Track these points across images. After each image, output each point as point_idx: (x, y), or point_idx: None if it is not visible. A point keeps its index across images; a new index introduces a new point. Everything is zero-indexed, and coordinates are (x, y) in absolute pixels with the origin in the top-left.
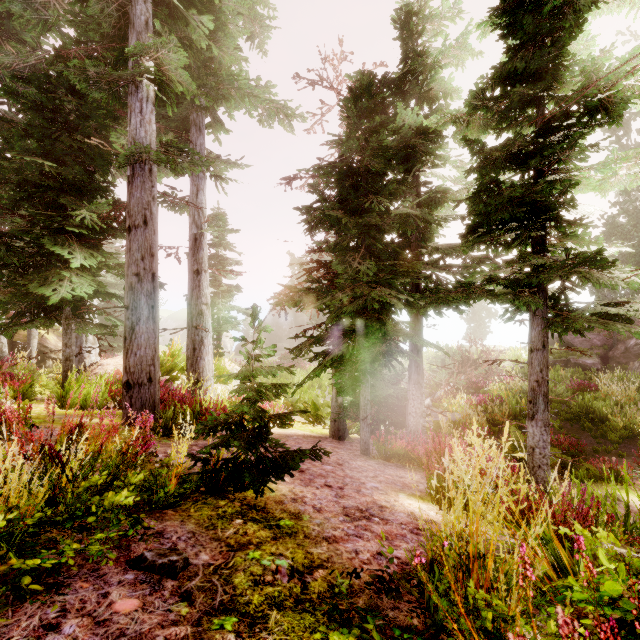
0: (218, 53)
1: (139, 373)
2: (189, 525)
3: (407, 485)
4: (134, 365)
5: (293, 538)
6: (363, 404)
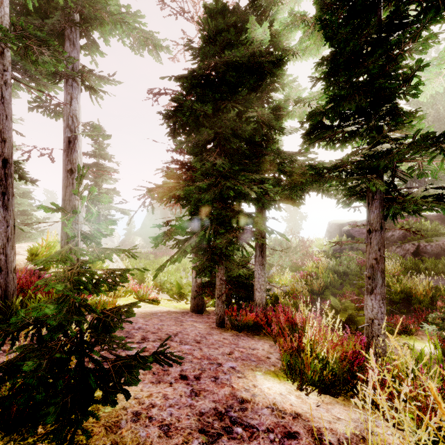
0: None
1: None
2: None
3: (260, 360)
4: None
5: None
6: (218, 284)
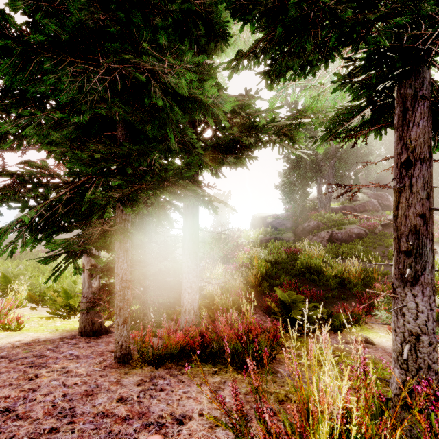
0: None
1: None
2: None
3: None
4: None
5: None
6: (119, 288)
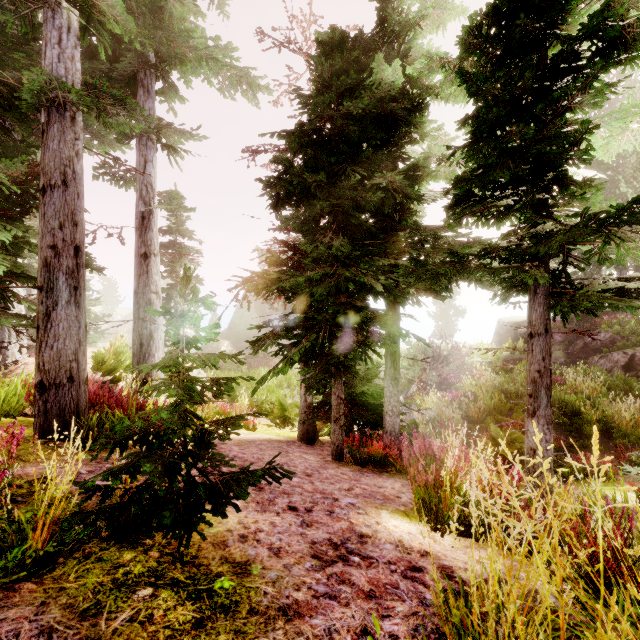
0: (168, 1)
1: (56, 371)
2: (51, 613)
3: (388, 498)
4: (50, 361)
5: (230, 617)
6: (335, 403)
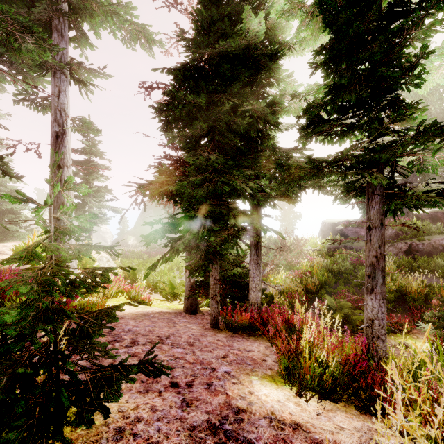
0: None
1: None
2: None
3: (256, 363)
4: None
5: None
6: (212, 283)
